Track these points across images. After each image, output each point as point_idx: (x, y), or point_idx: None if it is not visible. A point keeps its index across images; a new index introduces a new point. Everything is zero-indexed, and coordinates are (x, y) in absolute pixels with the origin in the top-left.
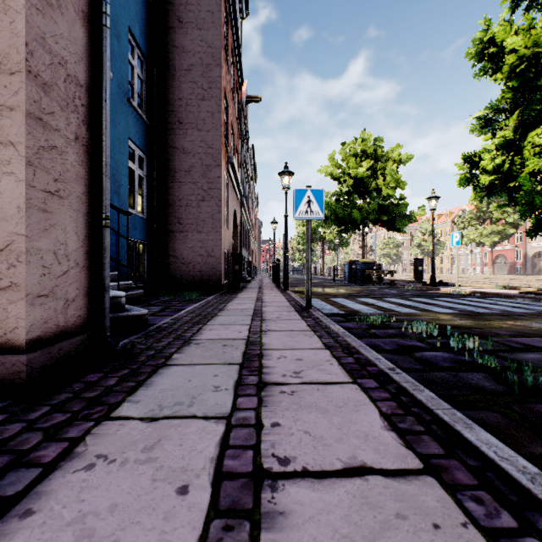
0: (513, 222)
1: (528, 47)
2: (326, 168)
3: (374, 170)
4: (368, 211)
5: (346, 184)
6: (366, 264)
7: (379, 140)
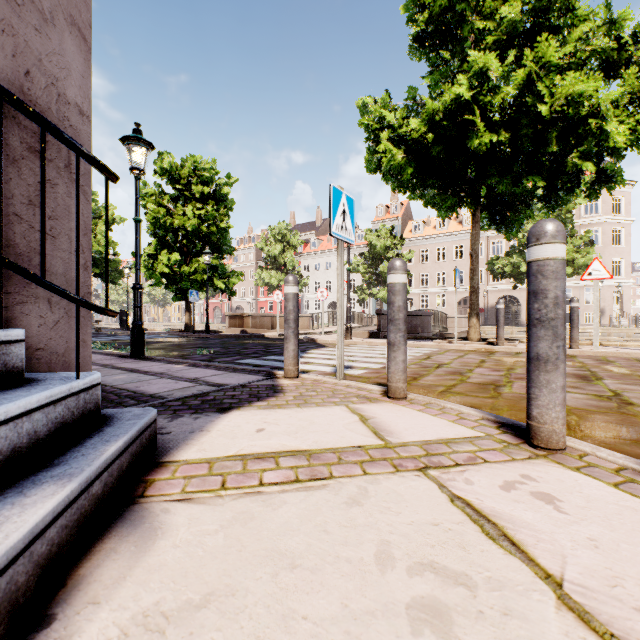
0: None
1: (156, 212)
2: None
3: None
4: None
5: None
6: None
7: (93, 193)
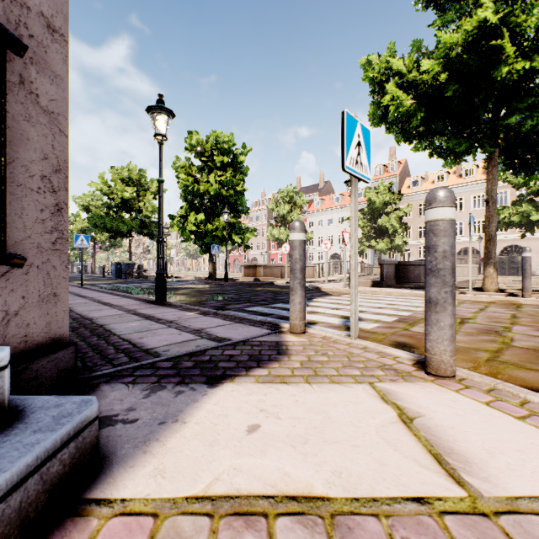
0: None
1: (186, 181)
2: (97, 184)
3: (138, 195)
4: (133, 225)
5: (115, 201)
6: (129, 265)
7: (143, 171)
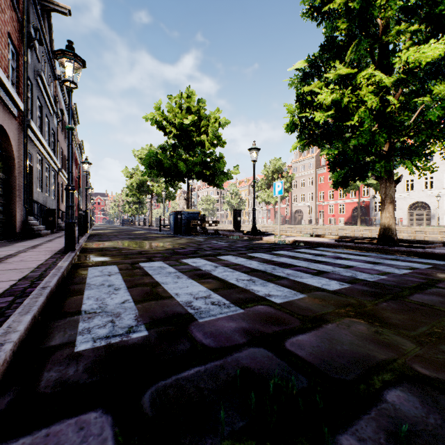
0: (286, 188)
1: None
2: (152, 115)
3: (198, 127)
4: (193, 163)
5: (172, 135)
6: (191, 214)
7: (202, 101)
